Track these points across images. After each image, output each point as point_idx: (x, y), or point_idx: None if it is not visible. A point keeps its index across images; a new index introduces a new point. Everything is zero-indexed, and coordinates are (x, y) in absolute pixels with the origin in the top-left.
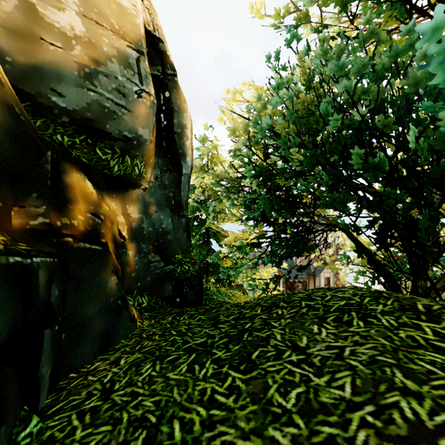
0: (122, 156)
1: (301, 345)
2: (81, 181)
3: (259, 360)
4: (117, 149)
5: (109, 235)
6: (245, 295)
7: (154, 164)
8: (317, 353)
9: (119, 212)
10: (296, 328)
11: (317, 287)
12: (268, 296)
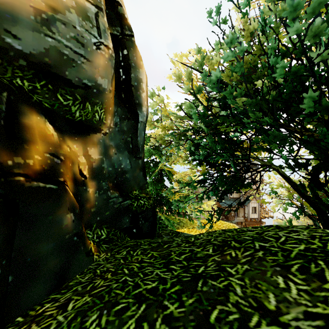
0: (82, 103)
1: (270, 308)
2: (41, 123)
3: (220, 326)
4: (78, 96)
5: (69, 174)
6: (191, 221)
7: (114, 112)
8: (295, 324)
9: (81, 153)
10: (257, 279)
11: (246, 214)
12: (217, 232)
